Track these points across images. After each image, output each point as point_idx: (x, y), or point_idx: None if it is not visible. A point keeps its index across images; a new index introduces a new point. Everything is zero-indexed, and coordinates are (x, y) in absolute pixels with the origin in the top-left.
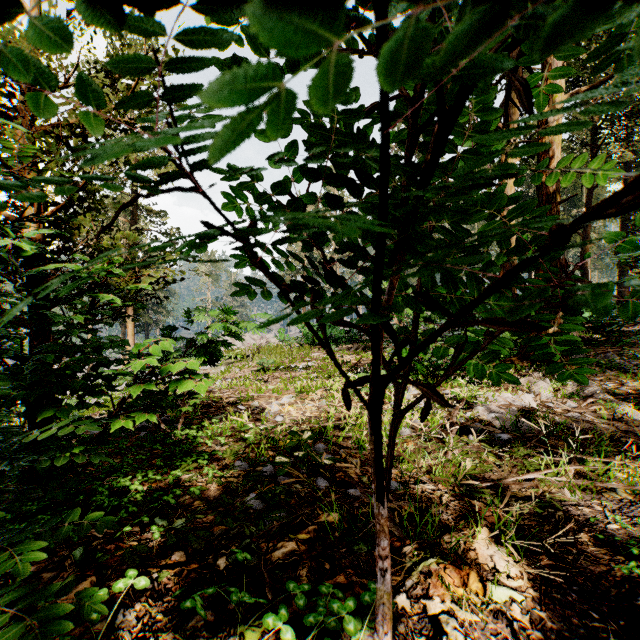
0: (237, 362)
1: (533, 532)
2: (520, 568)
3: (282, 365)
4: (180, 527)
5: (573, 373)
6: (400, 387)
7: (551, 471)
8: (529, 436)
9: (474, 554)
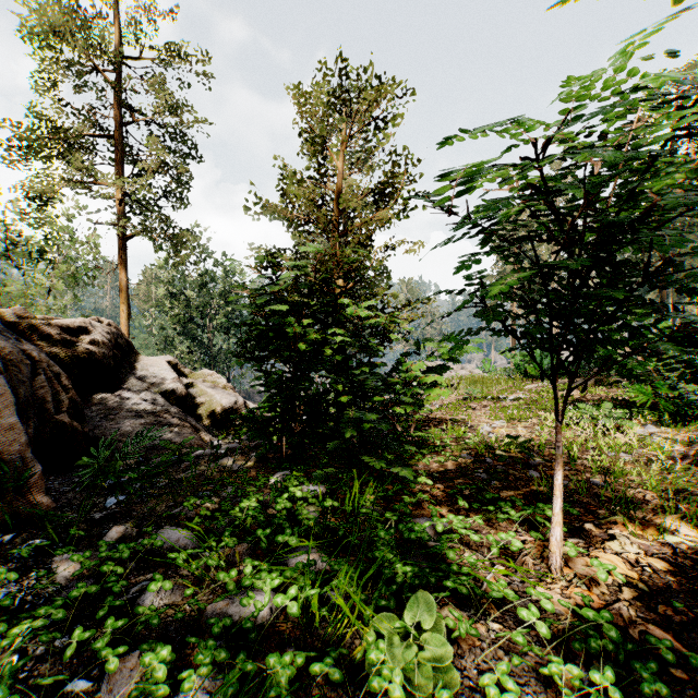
0: None
1: None
2: None
3: (489, 395)
4: (437, 473)
5: (692, 379)
6: (569, 378)
7: None
8: None
9: (659, 521)
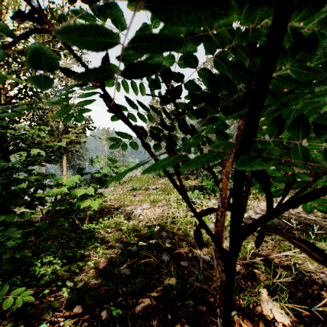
0: (120, 185)
1: (298, 296)
2: (289, 318)
3: (143, 187)
4: (80, 288)
5: None
6: None
7: (297, 250)
8: (280, 228)
9: (260, 308)
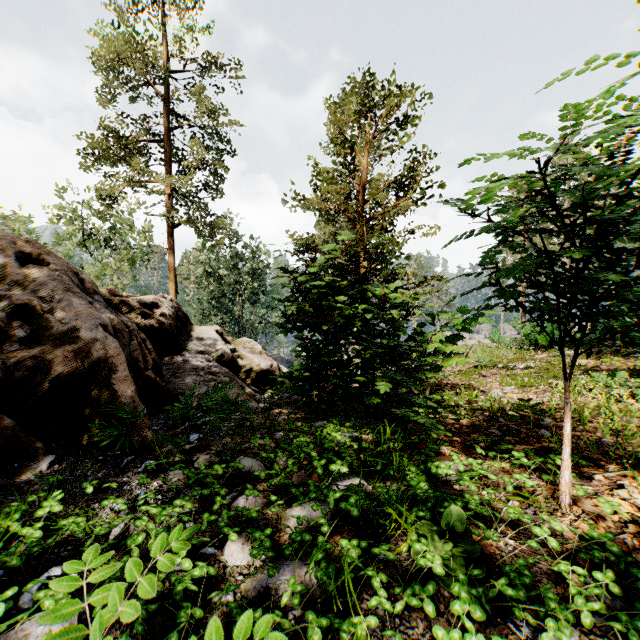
0: None
1: None
2: None
3: (499, 364)
4: (454, 428)
5: None
6: (578, 346)
7: None
8: None
9: None
